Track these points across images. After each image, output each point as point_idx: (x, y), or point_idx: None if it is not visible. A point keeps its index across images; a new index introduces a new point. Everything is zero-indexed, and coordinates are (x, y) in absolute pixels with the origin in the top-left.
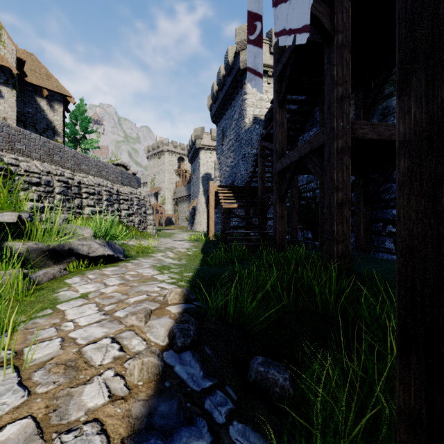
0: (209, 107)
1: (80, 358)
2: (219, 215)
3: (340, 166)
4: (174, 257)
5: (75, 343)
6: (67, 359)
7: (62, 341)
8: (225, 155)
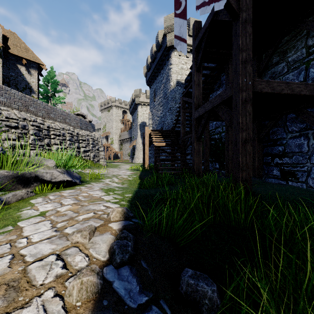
0: (145, 74)
1: (24, 277)
2: (152, 151)
3: (244, 112)
4: (118, 181)
5: (23, 261)
6: (11, 279)
7: (12, 258)
8: (156, 108)
